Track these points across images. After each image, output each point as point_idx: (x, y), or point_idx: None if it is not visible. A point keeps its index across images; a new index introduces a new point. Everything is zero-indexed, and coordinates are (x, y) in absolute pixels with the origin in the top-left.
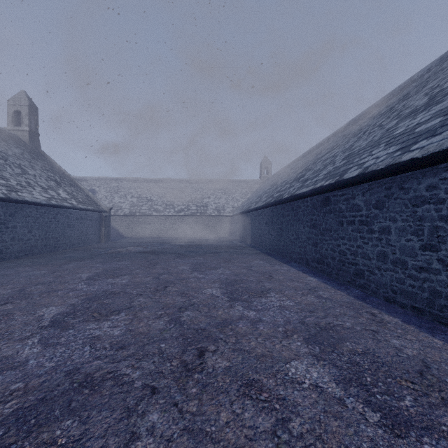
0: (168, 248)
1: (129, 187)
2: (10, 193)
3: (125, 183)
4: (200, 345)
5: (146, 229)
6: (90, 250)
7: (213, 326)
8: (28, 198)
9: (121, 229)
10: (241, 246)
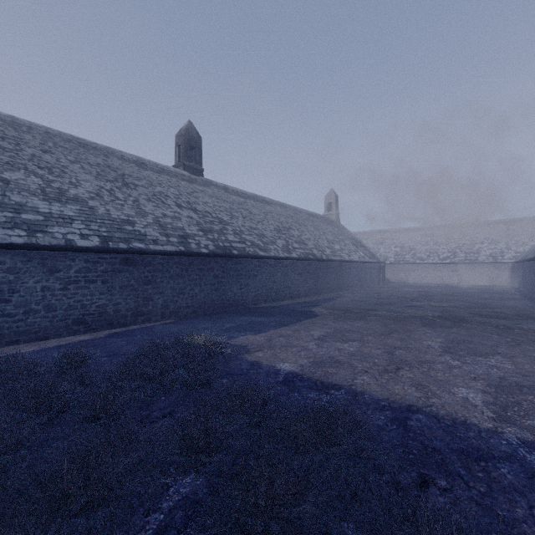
0: (436, 291)
1: (392, 238)
2: (349, 258)
3: (388, 235)
4: (455, 309)
5: (410, 276)
6: (380, 288)
7: (460, 309)
8: (354, 259)
9: (387, 275)
10: (511, 293)
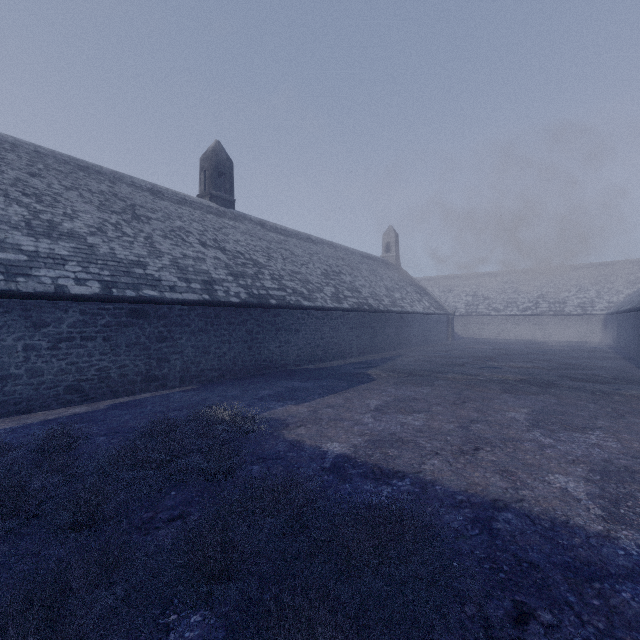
0: (515, 348)
1: (462, 285)
2: (412, 308)
3: (457, 281)
4: (540, 371)
5: (483, 330)
6: (449, 345)
7: (546, 370)
8: (417, 310)
9: (456, 329)
10: (604, 351)
